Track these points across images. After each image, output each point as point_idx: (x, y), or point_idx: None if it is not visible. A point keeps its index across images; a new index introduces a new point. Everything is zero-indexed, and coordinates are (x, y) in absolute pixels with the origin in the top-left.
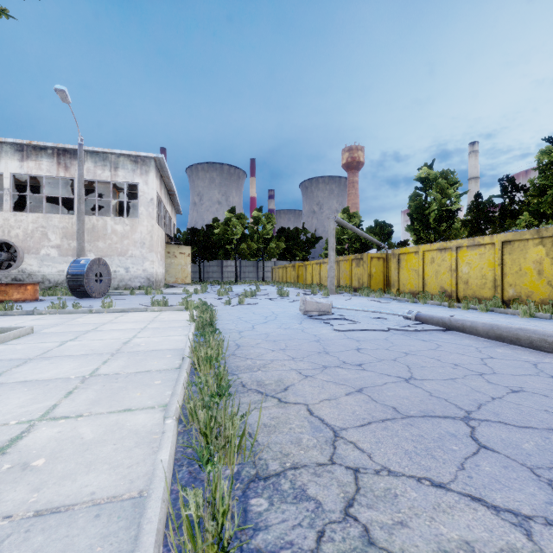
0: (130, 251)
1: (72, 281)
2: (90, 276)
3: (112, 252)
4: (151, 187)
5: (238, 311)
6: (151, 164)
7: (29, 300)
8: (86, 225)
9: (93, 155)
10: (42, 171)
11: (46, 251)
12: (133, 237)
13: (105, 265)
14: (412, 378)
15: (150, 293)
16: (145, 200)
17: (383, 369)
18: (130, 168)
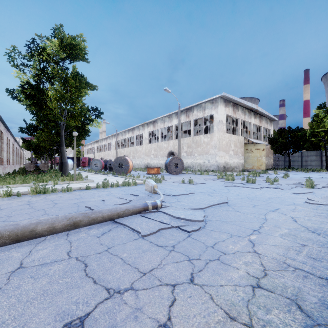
0: (210, 151)
1: (165, 167)
2: (171, 165)
3: (203, 152)
4: (219, 114)
5: (160, 185)
6: (219, 101)
7: (154, 173)
8: (194, 140)
9: (196, 106)
10: (182, 121)
11: (183, 154)
12: (211, 143)
13: (180, 160)
14: (1, 209)
15: (203, 174)
16: (216, 122)
17: (17, 206)
18: (210, 107)
